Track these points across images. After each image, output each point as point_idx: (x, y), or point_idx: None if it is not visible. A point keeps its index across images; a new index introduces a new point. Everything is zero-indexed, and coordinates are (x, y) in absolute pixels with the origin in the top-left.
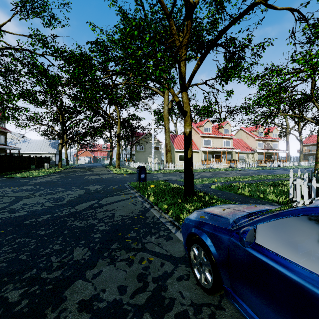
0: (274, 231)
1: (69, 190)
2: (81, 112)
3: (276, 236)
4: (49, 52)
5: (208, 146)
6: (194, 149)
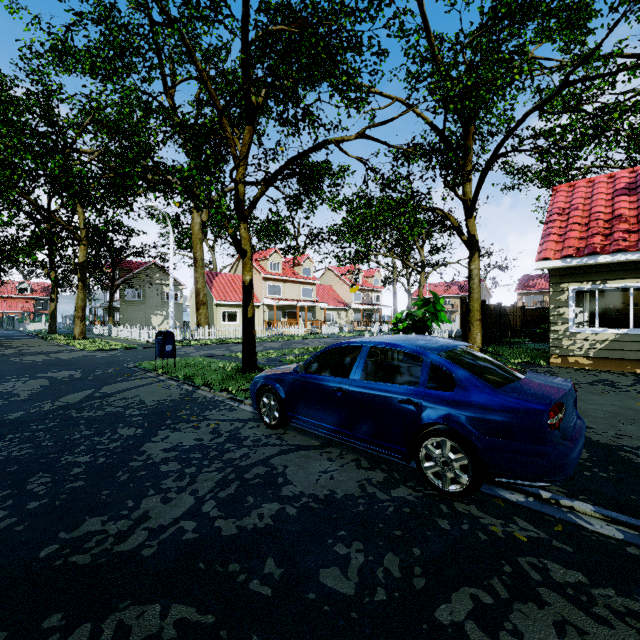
0: (321, 370)
1: (5, 382)
2: None
3: (321, 372)
4: None
5: (276, 297)
6: None
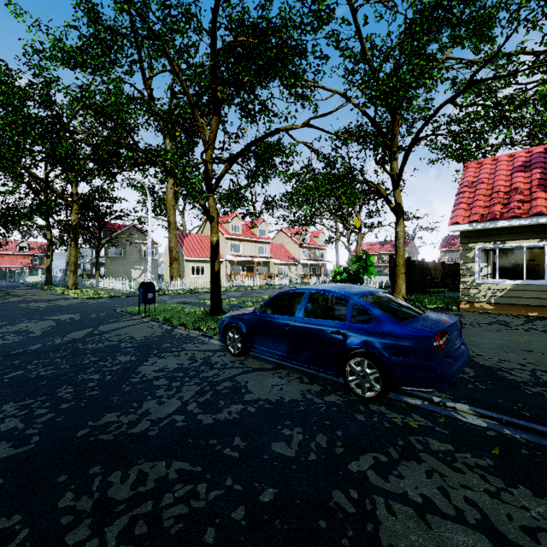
0: (273, 311)
1: (20, 323)
2: None
3: (274, 313)
4: None
5: (236, 254)
6: None
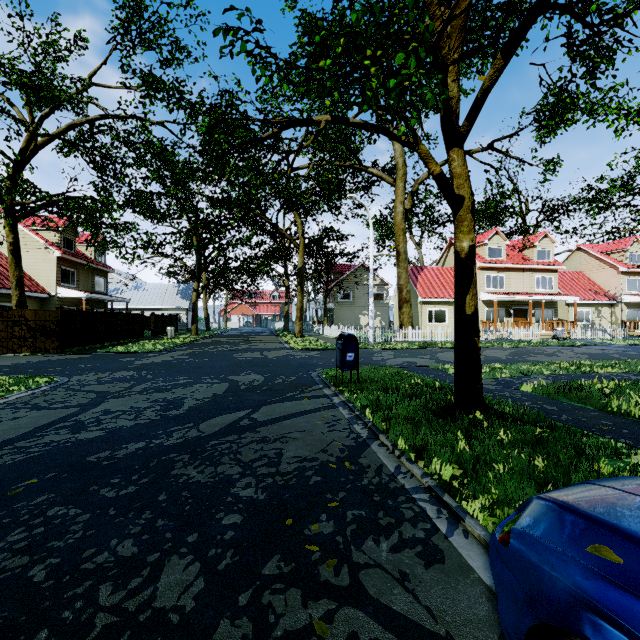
0: None
1: (197, 383)
2: (232, 229)
3: None
4: (156, 96)
5: (496, 290)
6: None
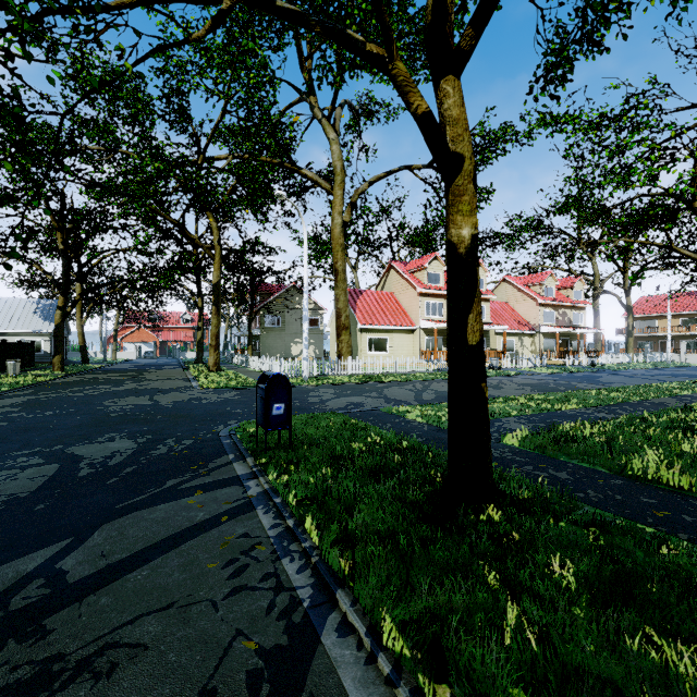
0: None
1: None
2: (121, 228)
3: None
4: None
5: (435, 318)
6: (403, 324)
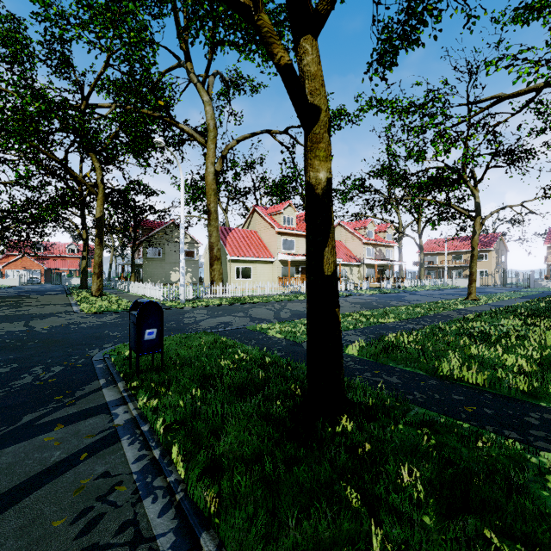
0: None
1: None
2: None
3: None
4: None
5: (289, 252)
6: (264, 256)
